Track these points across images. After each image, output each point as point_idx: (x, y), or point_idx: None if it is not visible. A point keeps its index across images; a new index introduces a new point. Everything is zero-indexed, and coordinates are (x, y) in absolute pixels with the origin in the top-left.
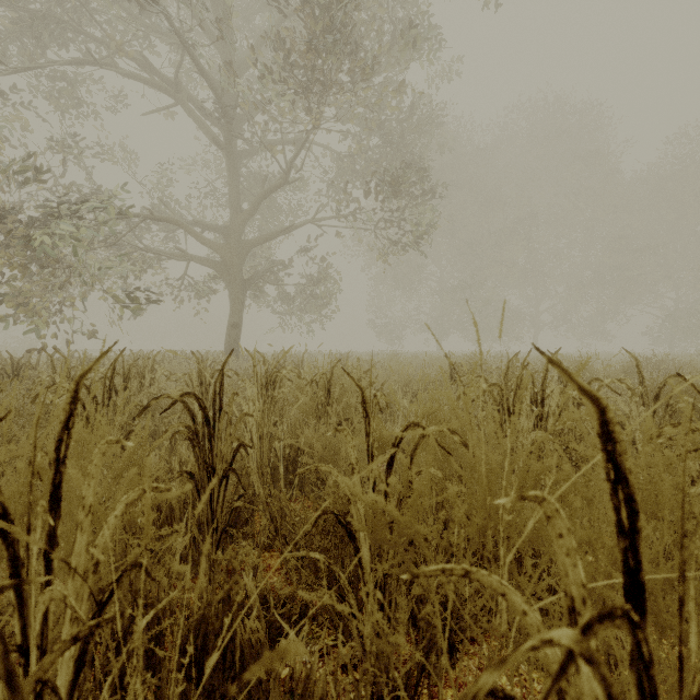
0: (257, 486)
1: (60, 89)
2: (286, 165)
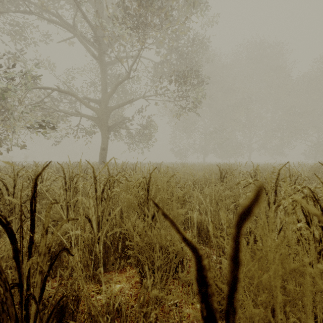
0: (81, 282)
1: (16, 30)
2: (129, 68)
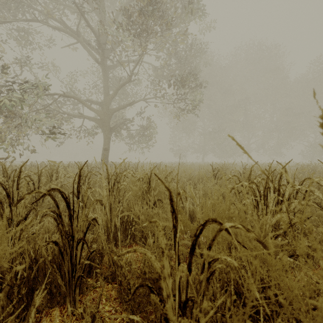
0: (104, 243)
1: (22, 35)
2: (130, 72)
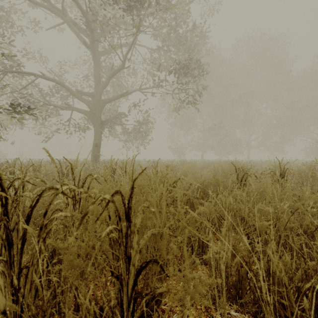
0: None
1: (1, 16)
2: (124, 57)
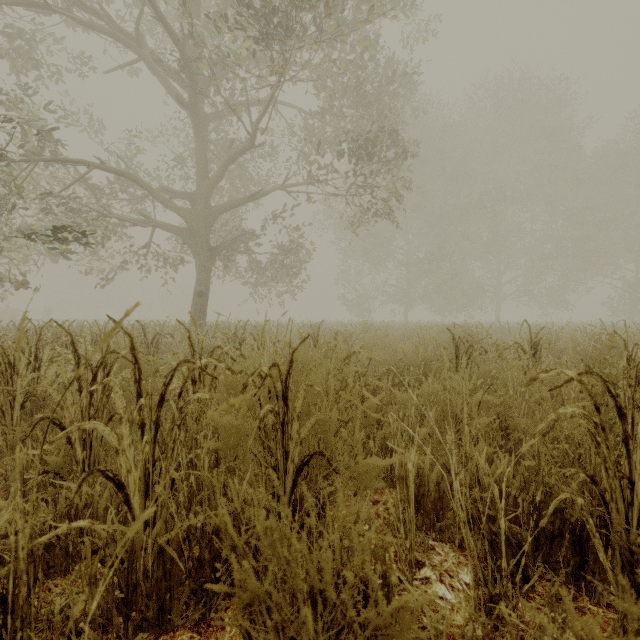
0: None
1: (18, 46)
2: (253, 126)
